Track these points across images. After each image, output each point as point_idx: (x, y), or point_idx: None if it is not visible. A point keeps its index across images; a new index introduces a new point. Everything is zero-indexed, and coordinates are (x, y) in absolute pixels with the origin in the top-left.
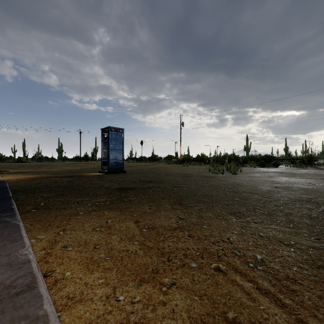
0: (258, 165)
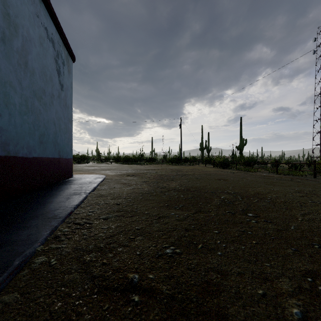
0: (77, 162)
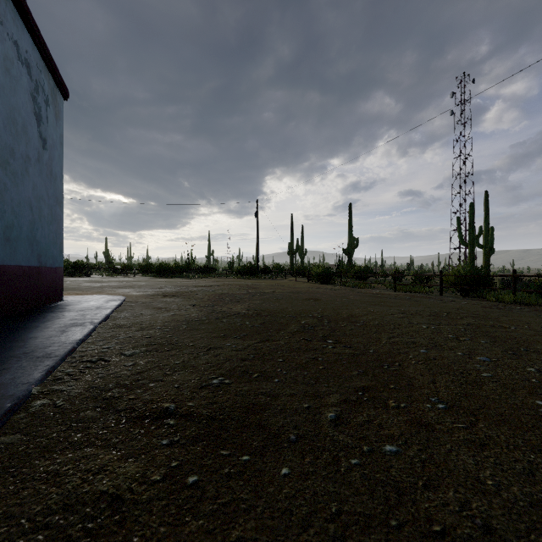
0: (66, 275)
